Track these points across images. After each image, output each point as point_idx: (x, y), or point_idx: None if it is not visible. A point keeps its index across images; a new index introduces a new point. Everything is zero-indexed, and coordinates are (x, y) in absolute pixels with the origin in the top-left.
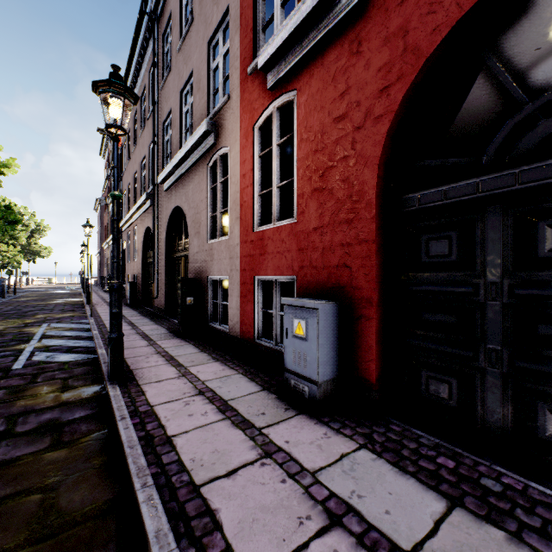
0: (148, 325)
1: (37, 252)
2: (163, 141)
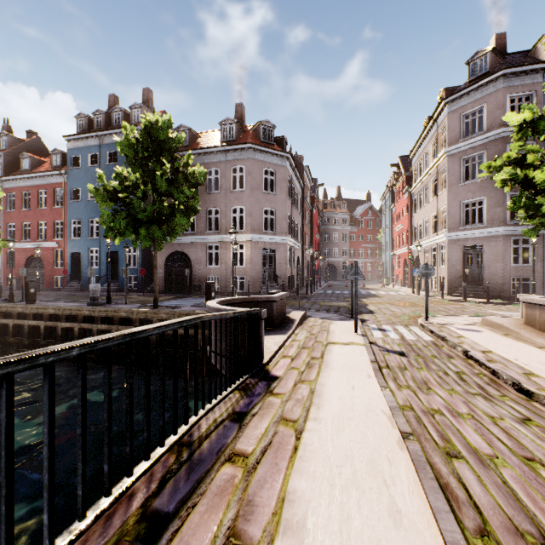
0: None
1: None
2: None
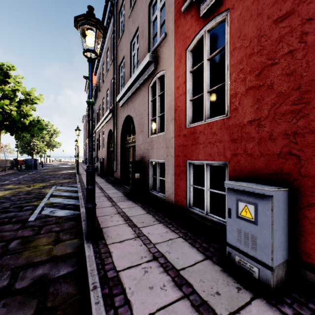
0: (111, 190)
1: (54, 145)
2: (119, 77)
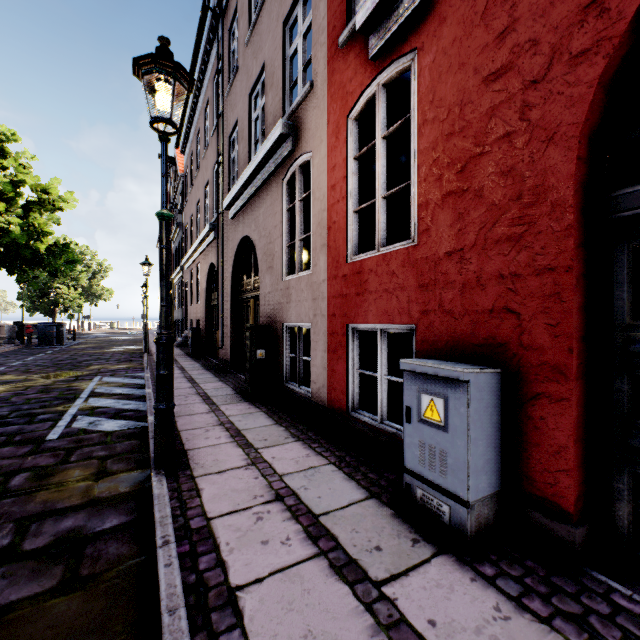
0: (211, 382)
1: (99, 294)
2: (229, 159)
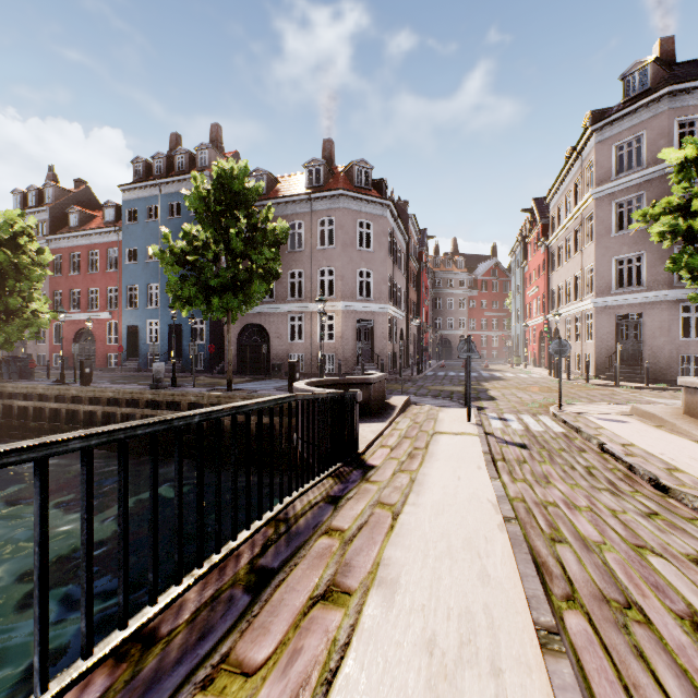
0: None
1: None
2: None
